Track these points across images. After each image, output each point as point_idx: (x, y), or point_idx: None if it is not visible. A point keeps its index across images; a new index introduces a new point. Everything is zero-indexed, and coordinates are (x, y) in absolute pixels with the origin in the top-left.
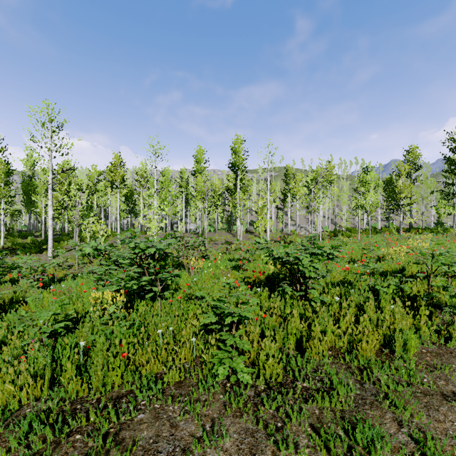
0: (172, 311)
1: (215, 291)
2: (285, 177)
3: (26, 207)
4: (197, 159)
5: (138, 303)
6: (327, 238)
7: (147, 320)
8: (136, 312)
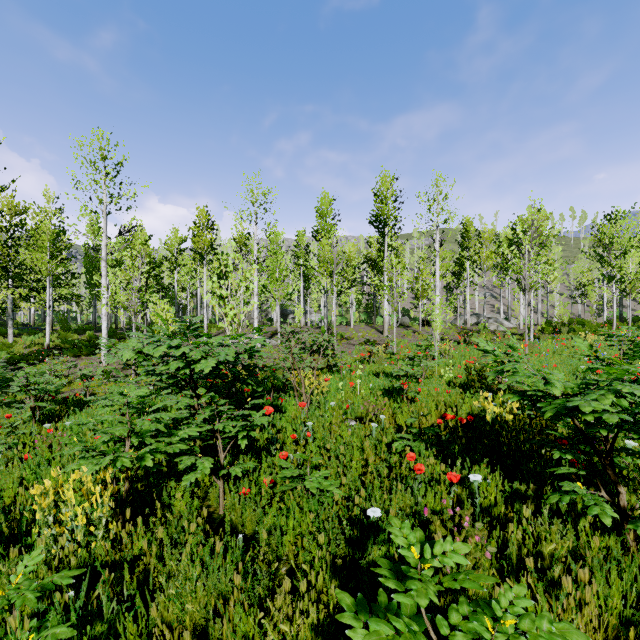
0: (247, 522)
1: (354, 461)
2: (461, 237)
3: (90, 291)
4: (320, 213)
5: (173, 490)
6: (545, 336)
7: (168, 568)
8: (167, 511)
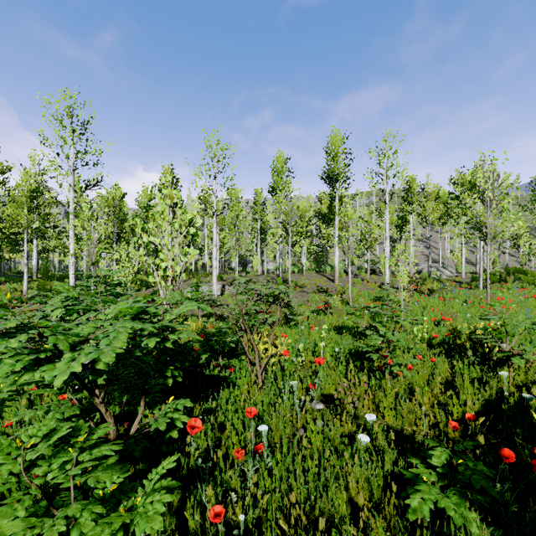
0: None
1: None
2: (405, 192)
3: None
4: (276, 171)
5: None
6: (496, 285)
7: None
8: None
